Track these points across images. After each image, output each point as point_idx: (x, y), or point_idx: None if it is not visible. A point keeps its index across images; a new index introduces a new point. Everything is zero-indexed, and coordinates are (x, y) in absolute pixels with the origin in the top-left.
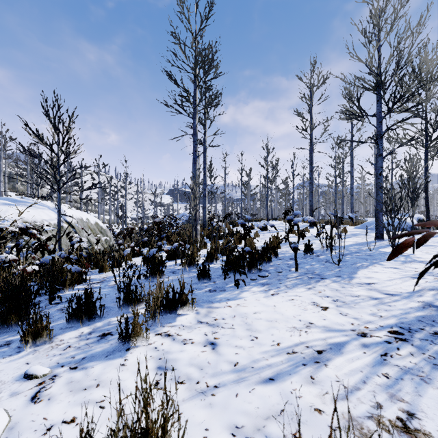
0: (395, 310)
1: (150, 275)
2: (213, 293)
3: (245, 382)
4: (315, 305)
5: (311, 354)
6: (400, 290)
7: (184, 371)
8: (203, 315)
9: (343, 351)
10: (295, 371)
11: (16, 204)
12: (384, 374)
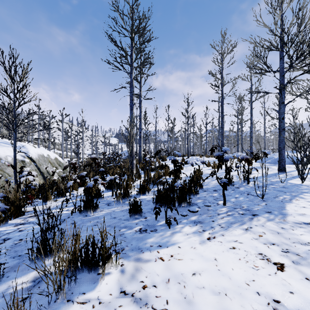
0: None
1: (84, 209)
2: (144, 234)
3: None
4: (266, 260)
5: None
6: None
7: None
8: (129, 275)
9: None
10: None
11: None
12: None
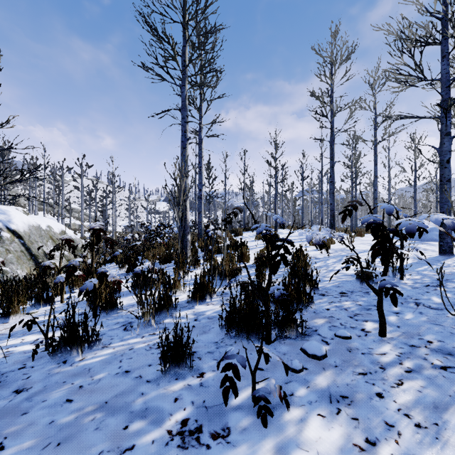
0: None
1: (61, 345)
2: (191, 453)
3: None
4: None
5: None
6: None
7: None
8: None
9: None
10: None
11: None
12: None
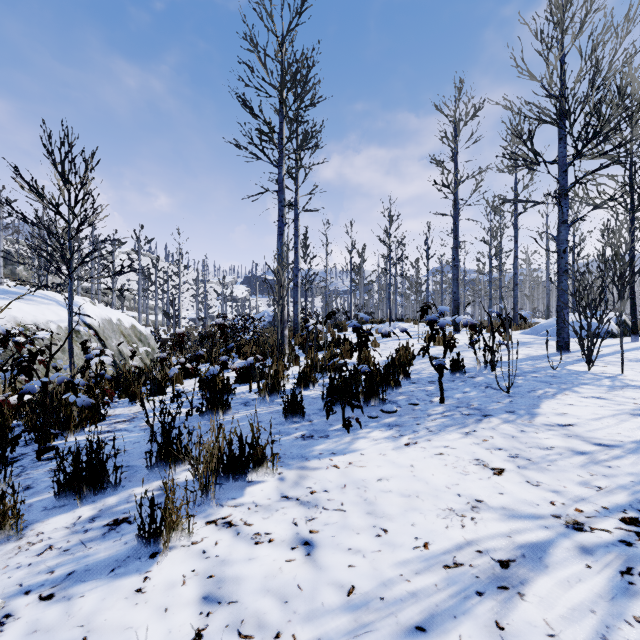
0: (620, 475)
1: (207, 409)
2: (309, 441)
3: (369, 637)
4: (482, 465)
5: (488, 569)
6: (619, 437)
7: (252, 608)
8: (291, 483)
9: (548, 562)
10: (465, 609)
11: (7, 298)
12: (638, 617)
